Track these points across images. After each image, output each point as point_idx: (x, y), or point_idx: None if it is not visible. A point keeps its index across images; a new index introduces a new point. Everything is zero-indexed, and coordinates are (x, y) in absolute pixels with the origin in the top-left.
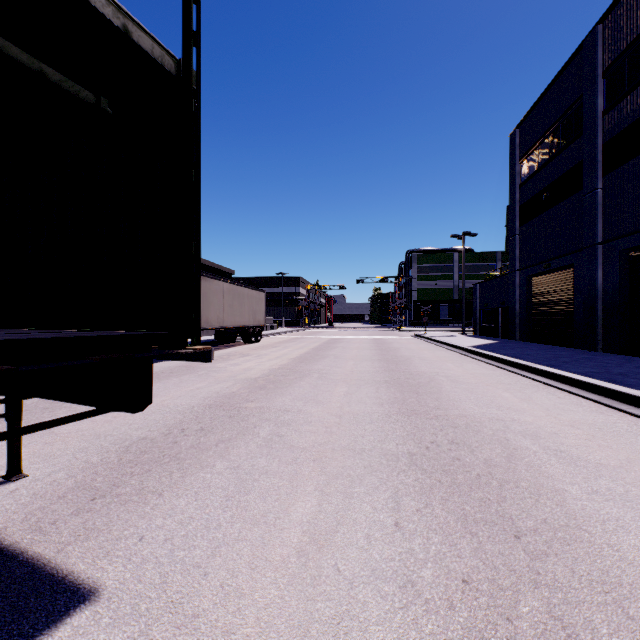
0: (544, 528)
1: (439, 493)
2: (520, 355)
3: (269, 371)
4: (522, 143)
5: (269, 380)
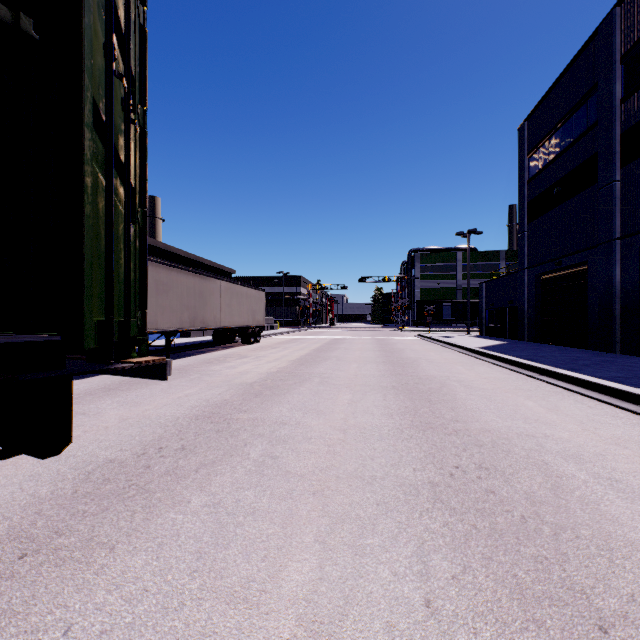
0: (636, 612)
1: (478, 547)
2: (534, 357)
3: (267, 375)
4: (531, 136)
5: (266, 385)
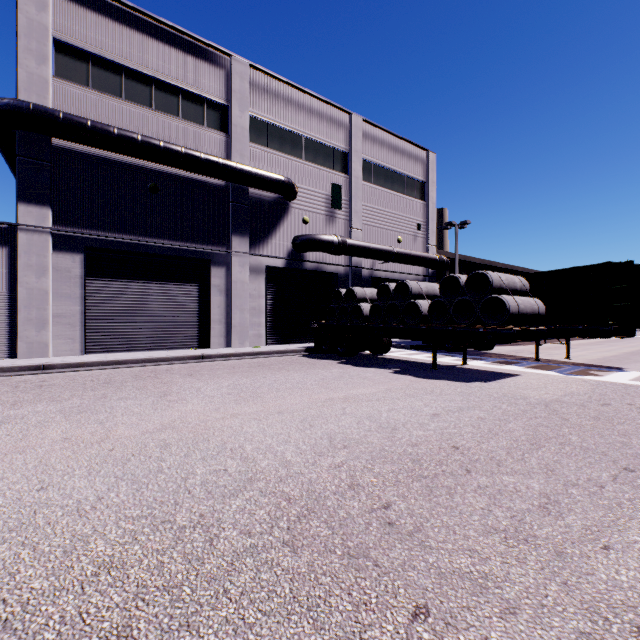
0: None
1: None
2: None
3: (630, 351)
4: None
5: (635, 353)
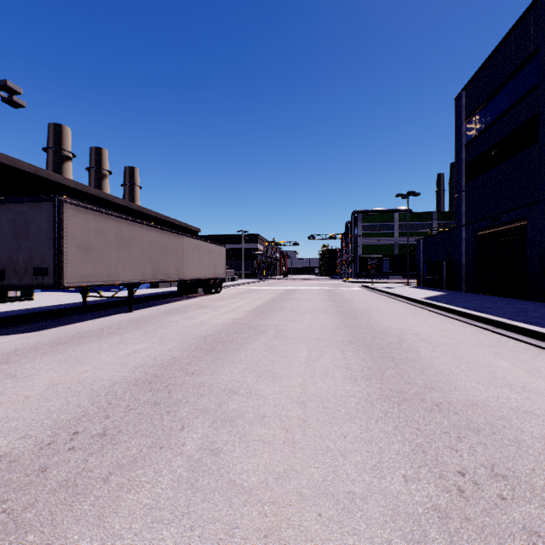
0: None
1: None
2: (482, 308)
3: (222, 327)
4: (468, 104)
5: (220, 339)
